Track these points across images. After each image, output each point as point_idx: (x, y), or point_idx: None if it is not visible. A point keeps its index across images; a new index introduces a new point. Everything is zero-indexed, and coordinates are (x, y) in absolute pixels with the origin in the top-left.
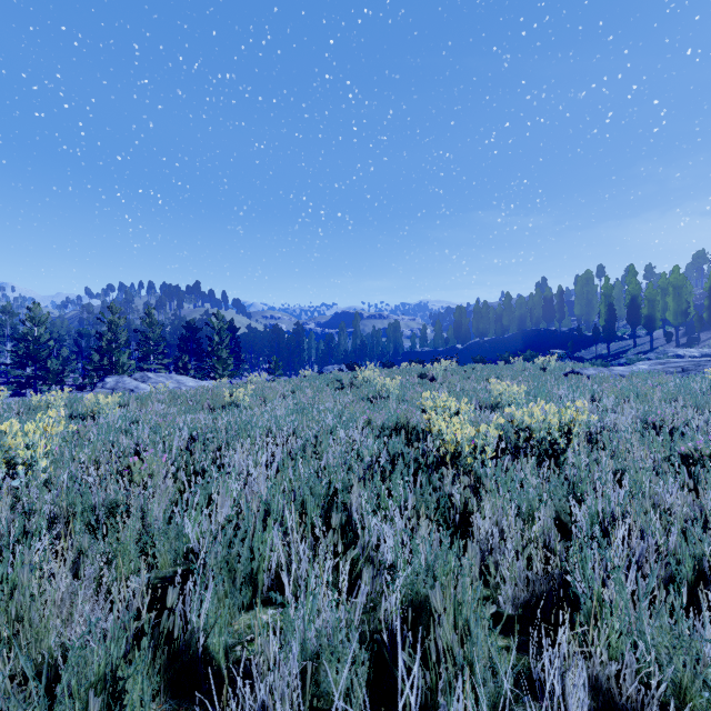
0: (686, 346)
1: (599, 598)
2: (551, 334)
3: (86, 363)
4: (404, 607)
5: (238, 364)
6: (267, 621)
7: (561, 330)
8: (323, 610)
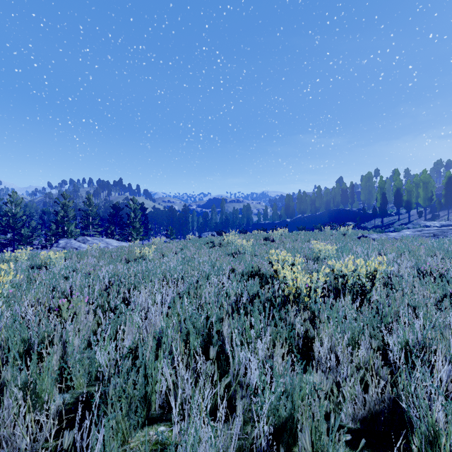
0: (430, 219)
1: (432, 423)
2: (346, 212)
3: (47, 231)
4: (269, 428)
5: (146, 232)
6: (157, 438)
7: (352, 210)
8: (203, 441)
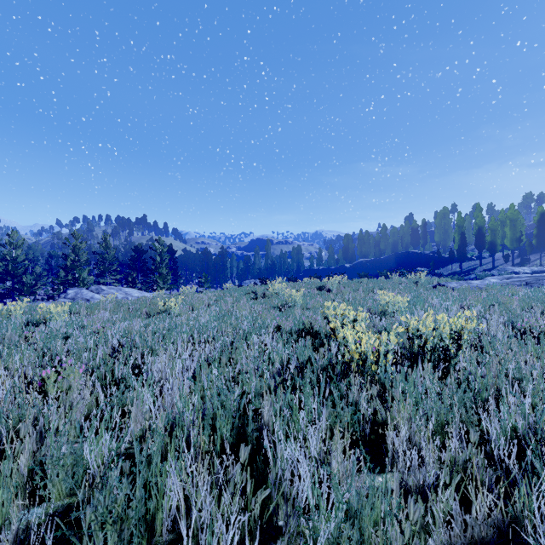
0: (519, 265)
1: None
2: (417, 256)
3: (54, 278)
4: None
5: (175, 279)
6: None
7: (425, 253)
8: None
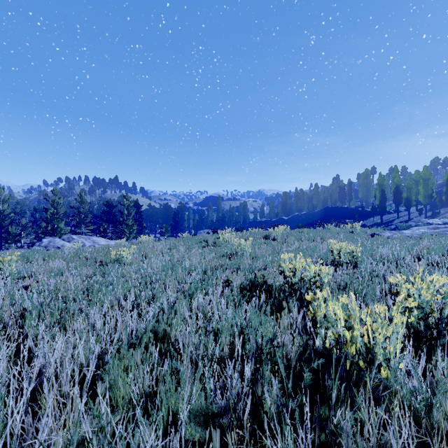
0: (431, 217)
1: None
2: (344, 210)
3: (36, 229)
4: None
5: (141, 229)
6: None
7: (351, 207)
8: None
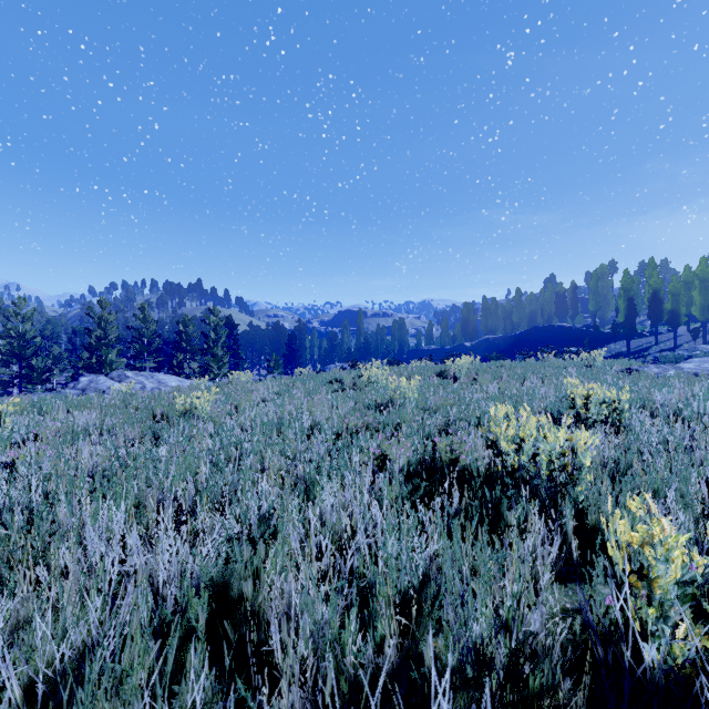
0: None
1: None
2: (565, 331)
3: (75, 361)
4: None
5: (236, 363)
6: None
7: (576, 327)
8: None
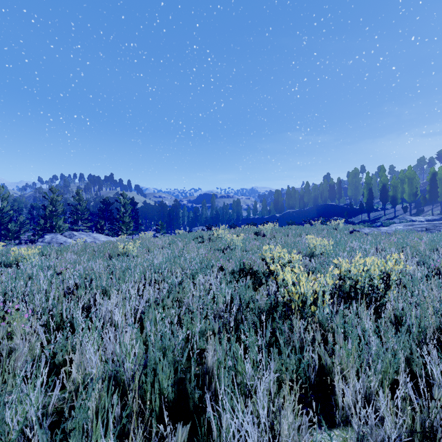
0: (415, 214)
1: None
2: (334, 208)
3: (35, 226)
4: None
5: (137, 226)
6: None
7: (340, 205)
8: None
